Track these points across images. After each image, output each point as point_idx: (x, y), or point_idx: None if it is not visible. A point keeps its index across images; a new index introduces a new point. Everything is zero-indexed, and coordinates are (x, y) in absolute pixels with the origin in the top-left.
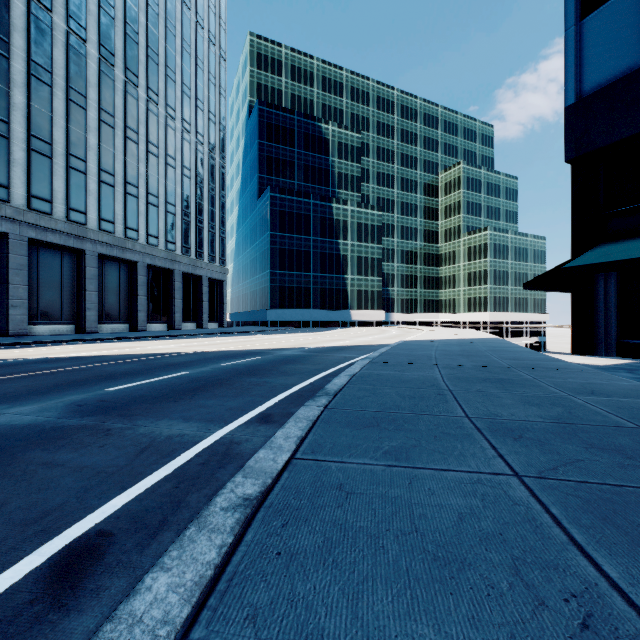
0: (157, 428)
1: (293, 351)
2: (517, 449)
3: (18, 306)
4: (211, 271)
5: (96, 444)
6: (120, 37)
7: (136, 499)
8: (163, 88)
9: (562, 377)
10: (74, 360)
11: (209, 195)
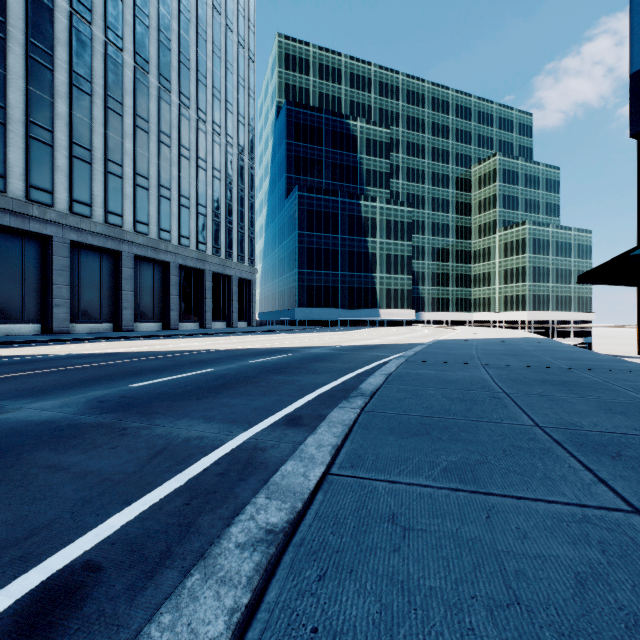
0: (175, 428)
1: (322, 349)
2: (622, 472)
3: (61, 305)
4: (240, 271)
5: (108, 445)
6: (154, 45)
7: (138, 518)
8: (194, 92)
9: (639, 380)
10: (106, 356)
11: (238, 196)
